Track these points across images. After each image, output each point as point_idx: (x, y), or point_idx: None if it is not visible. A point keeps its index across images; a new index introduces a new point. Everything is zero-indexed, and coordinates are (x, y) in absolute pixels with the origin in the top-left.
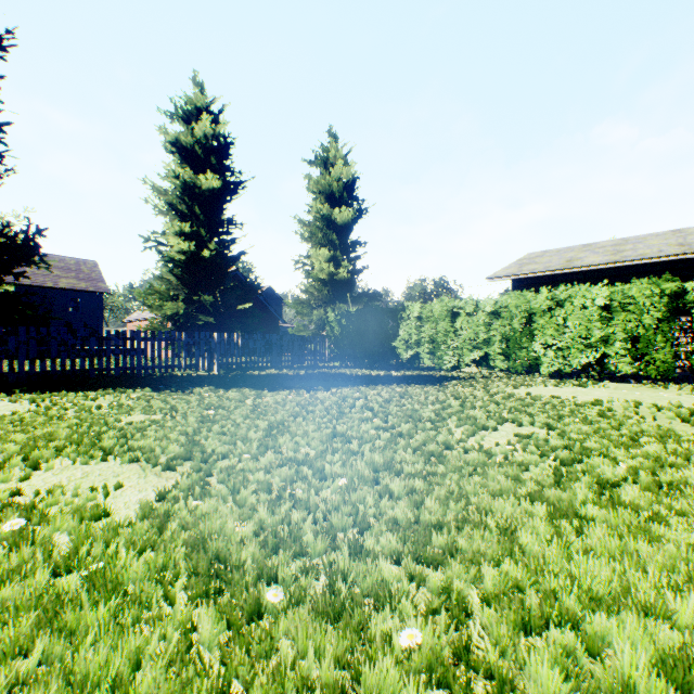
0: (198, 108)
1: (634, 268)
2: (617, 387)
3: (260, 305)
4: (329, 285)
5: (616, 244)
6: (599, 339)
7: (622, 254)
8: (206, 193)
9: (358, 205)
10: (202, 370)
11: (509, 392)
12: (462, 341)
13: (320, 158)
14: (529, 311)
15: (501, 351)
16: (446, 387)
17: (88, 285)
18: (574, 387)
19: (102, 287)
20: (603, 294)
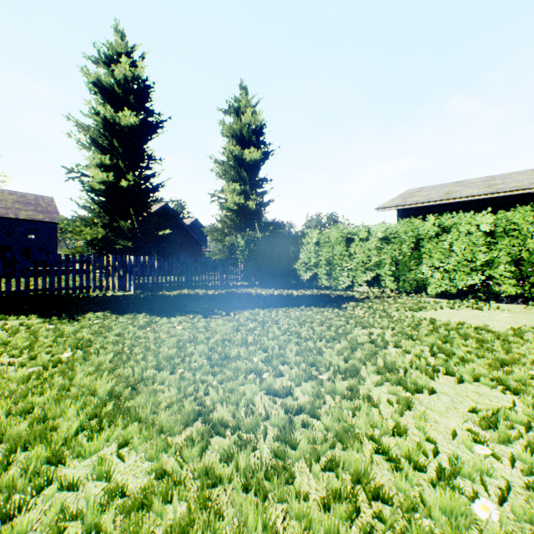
0: (120, 54)
1: (507, 199)
2: (510, 309)
3: (187, 233)
4: (240, 215)
5: (485, 180)
6: (483, 263)
7: (496, 187)
8: (125, 129)
9: (265, 147)
10: (118, 290)
11: (410, 316)
12: (356, 263)
13: (233, 107)
14: (417, 237)
15: (391, 273)
16: (346, 310)
17: (44, 217)
18: (469, 309)
19: (57, 218)
20: (488, 220)
